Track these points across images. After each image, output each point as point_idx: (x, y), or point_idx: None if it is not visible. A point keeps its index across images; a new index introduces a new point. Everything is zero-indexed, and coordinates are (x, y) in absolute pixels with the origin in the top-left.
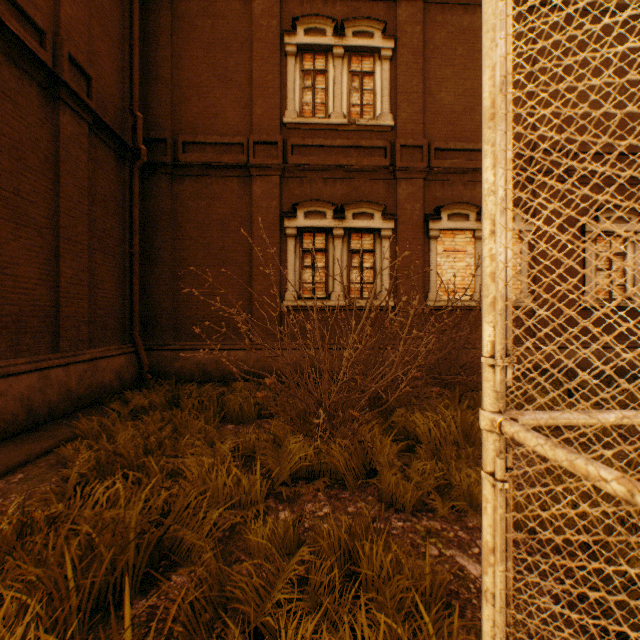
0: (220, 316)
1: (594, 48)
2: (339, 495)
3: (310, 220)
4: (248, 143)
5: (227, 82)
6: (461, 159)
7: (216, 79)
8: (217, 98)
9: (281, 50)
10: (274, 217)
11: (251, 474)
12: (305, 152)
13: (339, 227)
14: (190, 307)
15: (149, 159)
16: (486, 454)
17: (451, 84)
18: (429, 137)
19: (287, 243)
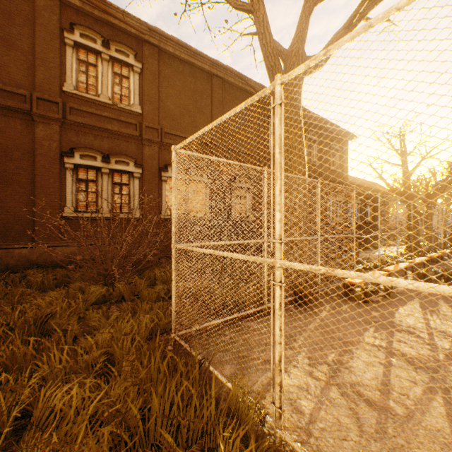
0: (3, 223)
1: (235, 103)
2: (122, 304)
3: (85, 160)
4: (31, 96)
5: (10, 44)
6: (179, 140)
7: None
8: None
9: (61, 39)
10: (55, 154)
11: (77, 301)
12: (81, 114)
13: (106, 168)
14: None
15: None
16: (173, 252)
17: (174, 99)
18: (162, 125)
19: (66, 173)
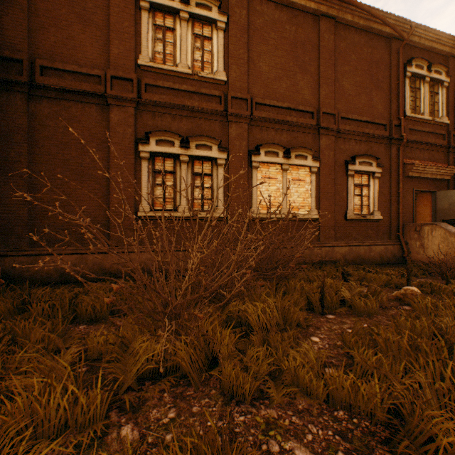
0: (79, 224)
1: (353, 51)
2: (184, 393)
3: (161, 147)
4: (106, 76)
5: (86, 20)
6: (273, 113)
7: (75, 15)
8: (76, 32)
9: (136, 4)
10: (130, 142)
11: (90, 390)
12: (157, 91)
13: (185, 154)
14: (48, 216)
15: (3, 76)
16: None
17: (267, 58)
18: (252, 94)
19: (141, 164)
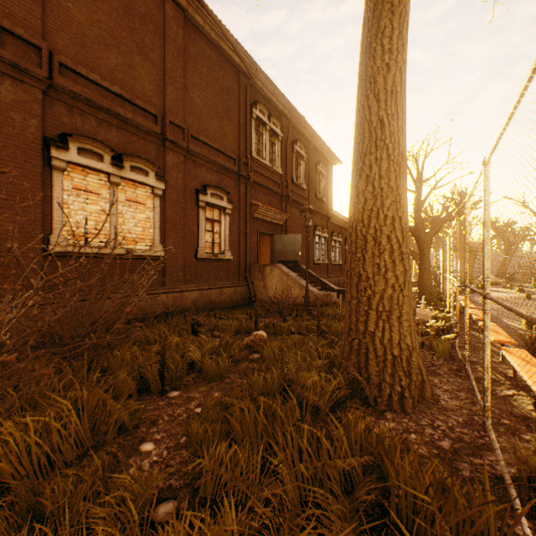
0: None
1: (205, 64)
2: None
3: None
4: None
5: None
6: (95, 93)
7: None
8: None
9: None
10: None
11: None
12: None
13: None
14: None
15: None
16: None
17: (83, 2)
18: (52, 44)
19: None
